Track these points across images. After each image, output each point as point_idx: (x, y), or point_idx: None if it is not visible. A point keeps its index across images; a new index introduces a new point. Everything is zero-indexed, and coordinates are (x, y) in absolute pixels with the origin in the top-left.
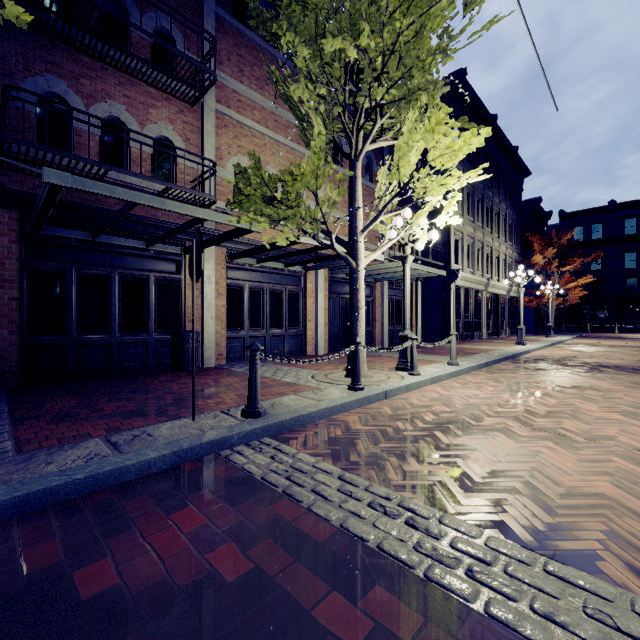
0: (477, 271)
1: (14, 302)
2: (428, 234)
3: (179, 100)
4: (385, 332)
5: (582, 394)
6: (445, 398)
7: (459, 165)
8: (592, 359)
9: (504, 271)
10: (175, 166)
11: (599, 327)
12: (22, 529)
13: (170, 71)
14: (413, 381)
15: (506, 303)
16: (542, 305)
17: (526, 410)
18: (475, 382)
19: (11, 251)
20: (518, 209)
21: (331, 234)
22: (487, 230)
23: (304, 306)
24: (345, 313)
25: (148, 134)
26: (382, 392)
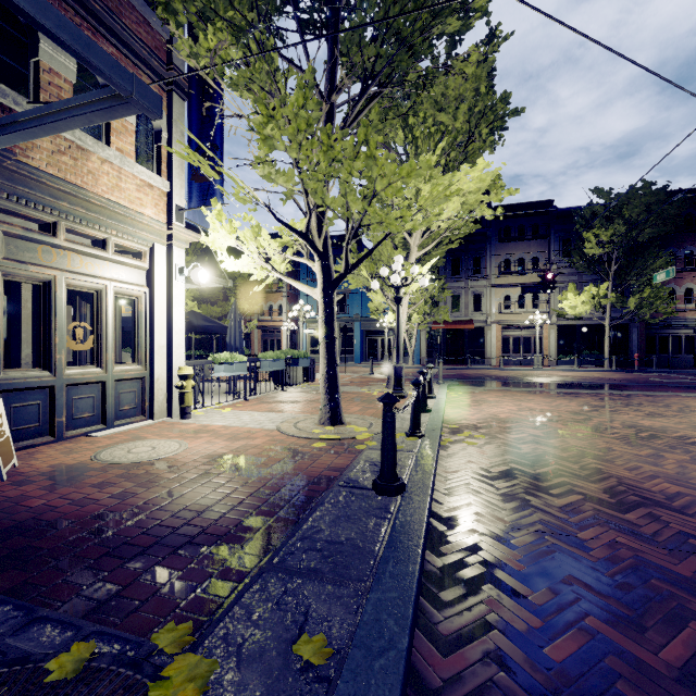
0: None
1: (643, 345)
2: None
3: (694, 272)
4: None
5: None
6: None
7: None
8: None
9: None
10: (692, 295)
11: None
12: (688, 374)
13: (690, 262)
14: None
15: None
16: None
17: None
18: None
19: (643, 333)
20: None
21: None
22: None
23: None
24: None
25: (682, 289)
26: None
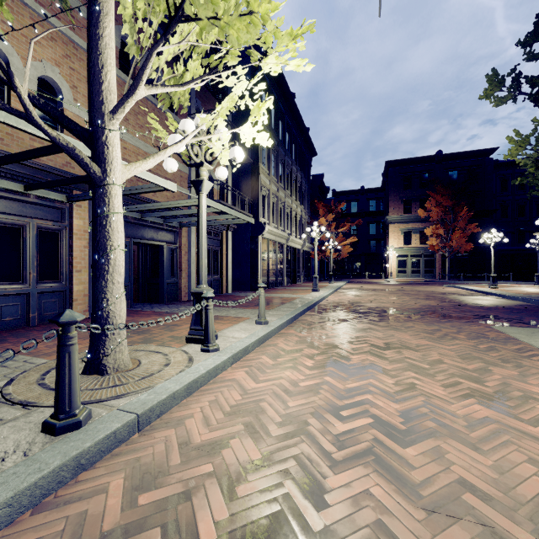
0: (280, 226)
1: None
2: (230, 150)
3: None
4: (192, 283)
5: (405, 359)
6: (251, 403)
7: (266, 127)
8: (372, 304)
9: (299, 229)
10: None
11: (355, 274)
12: None
13: None
14: (203, 370)
15: (301, 256)
16: (325, 258)
17: (374, 418)
18: (288, 350)
19: None
20: (309, 180)
21: (11, 78)
22: (288, 192)
23: (69, 251)
24: (144, 262)
25: None
26: (127, 423)
